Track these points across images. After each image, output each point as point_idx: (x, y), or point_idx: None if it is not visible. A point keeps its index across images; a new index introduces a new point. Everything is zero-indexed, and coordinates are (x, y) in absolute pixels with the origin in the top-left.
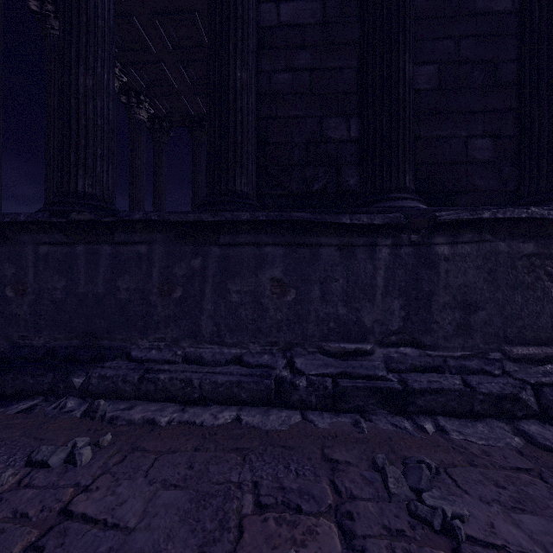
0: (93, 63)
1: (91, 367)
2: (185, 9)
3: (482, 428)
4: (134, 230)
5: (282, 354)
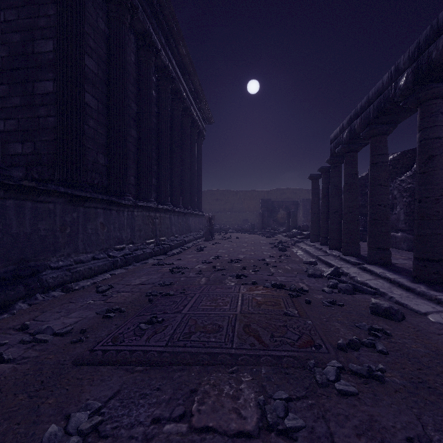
0: None
1: (37, 277)
2: None
3: (150, 260)
4: (52, 195)
5: (105, 253)
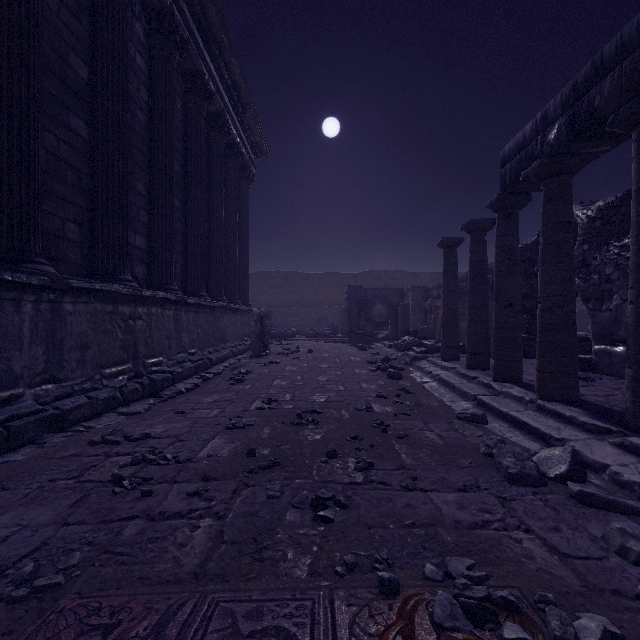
0: None
1: None
2: None
3: (106, 419)
4: None
5: None
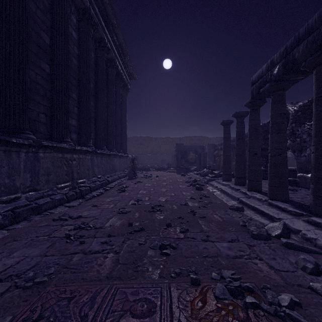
0: None
1: None
2: None
3: (59, 209)
4: None
5: None
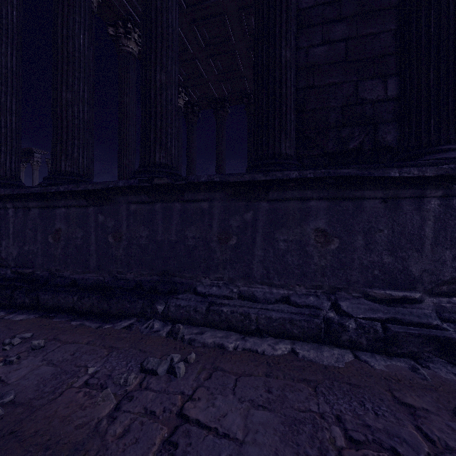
0: (166, 62)
1: (168, 298)
2: (216, 13)
3: None
4: (199, 190)
5: (326, 297)
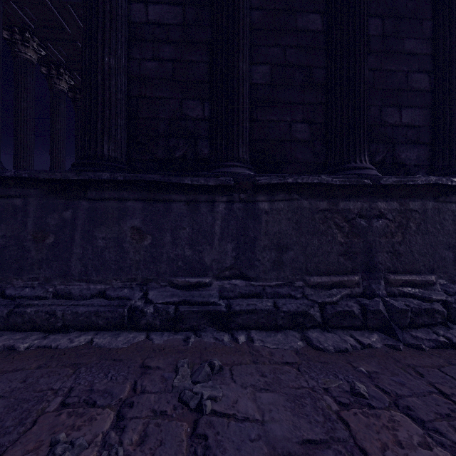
0: None
1: None
2: None
3: (280, 336)
4: (8, 185)
5: (139, 288)
